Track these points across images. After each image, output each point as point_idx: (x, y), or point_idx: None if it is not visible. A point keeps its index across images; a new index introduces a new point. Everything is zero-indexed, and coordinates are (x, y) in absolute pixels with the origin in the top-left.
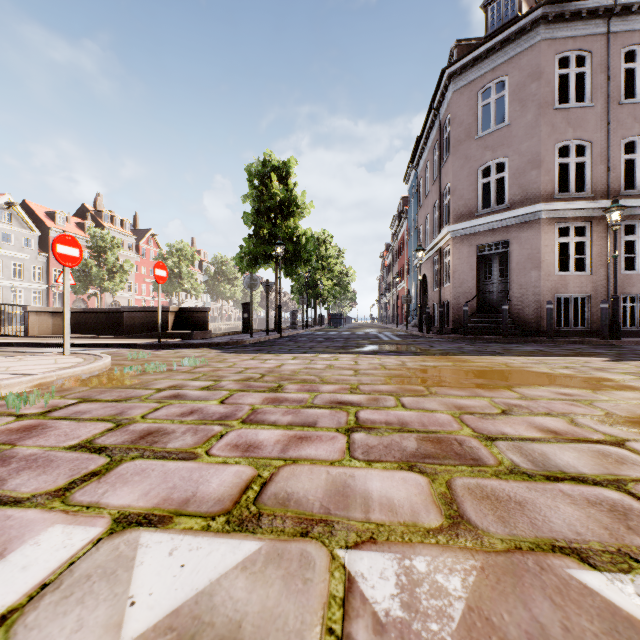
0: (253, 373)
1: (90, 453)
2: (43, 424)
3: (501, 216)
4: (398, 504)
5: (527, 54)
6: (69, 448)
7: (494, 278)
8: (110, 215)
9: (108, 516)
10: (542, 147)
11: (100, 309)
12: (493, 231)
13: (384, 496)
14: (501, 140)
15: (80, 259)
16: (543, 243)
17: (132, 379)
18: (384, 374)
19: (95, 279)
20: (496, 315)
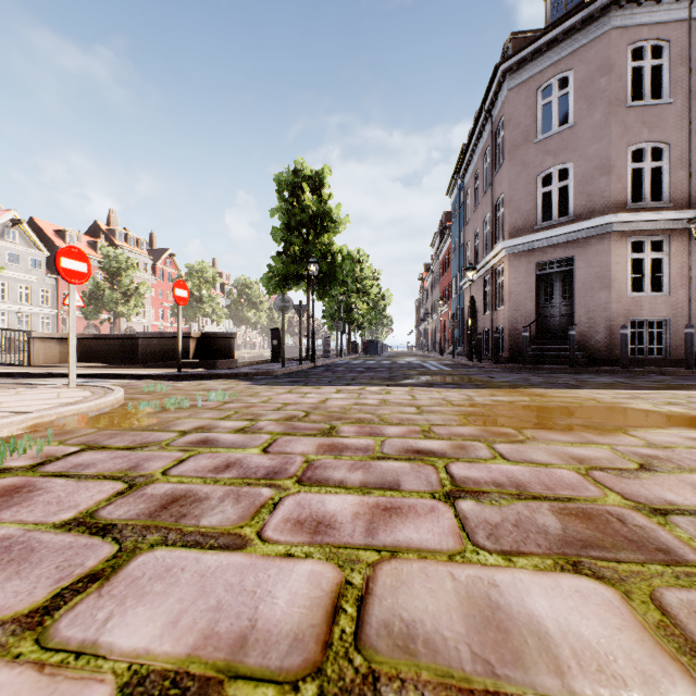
0: (295, 410)
1: (90, 535)
2: (30, 484)
3: (565, 229)
4: (603, 651)
5: (595, 45)
6: (60, 526)
7: (556, 300)
8: (124, 233)
9: (110, 679)
10: (613, 150)
11: (113, 335)
12: (555, 247)
13: (568, 631)
14: (564, 143)
15: (88, 275)
16: (614, 260)
17: (149, 418)
18: (454, 412)
19: (108, 303)
20: (558, 342)
